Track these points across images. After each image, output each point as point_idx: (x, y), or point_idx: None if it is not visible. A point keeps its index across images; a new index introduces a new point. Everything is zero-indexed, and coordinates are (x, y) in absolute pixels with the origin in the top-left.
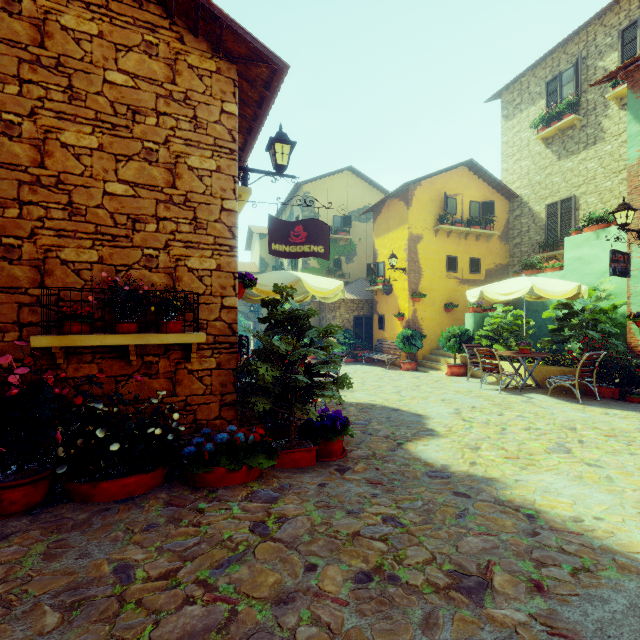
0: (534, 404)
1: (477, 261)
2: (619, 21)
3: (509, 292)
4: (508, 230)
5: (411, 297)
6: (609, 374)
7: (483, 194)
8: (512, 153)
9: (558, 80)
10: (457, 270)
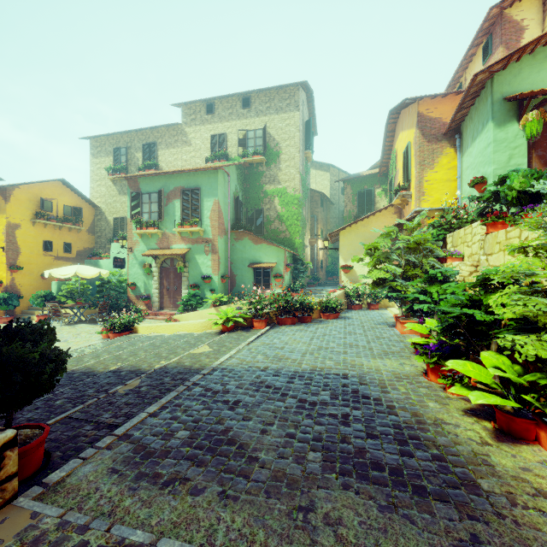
0: (75, 328)
1: (70, 245)
2: (143, 139)
3: (65, 274)
4: (94, 226)
5: (9, 269)
6: (115, 310)
7: (75, 201)
8: (97, 179)
9: (119, 151)
10: (53, 250)
